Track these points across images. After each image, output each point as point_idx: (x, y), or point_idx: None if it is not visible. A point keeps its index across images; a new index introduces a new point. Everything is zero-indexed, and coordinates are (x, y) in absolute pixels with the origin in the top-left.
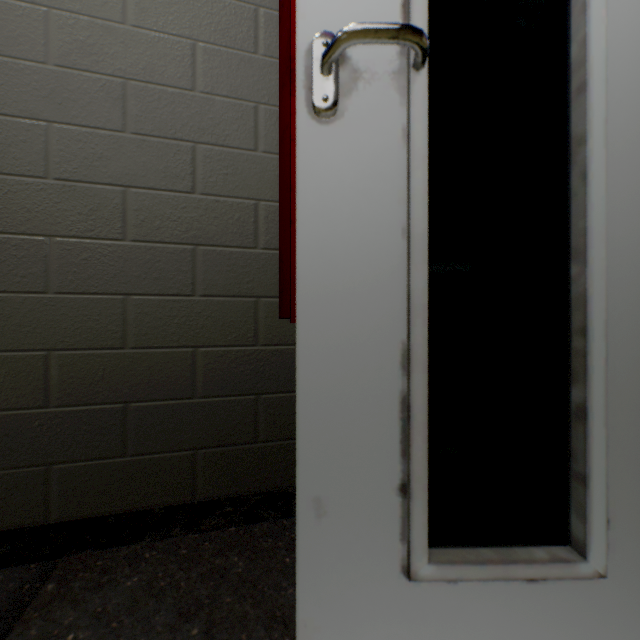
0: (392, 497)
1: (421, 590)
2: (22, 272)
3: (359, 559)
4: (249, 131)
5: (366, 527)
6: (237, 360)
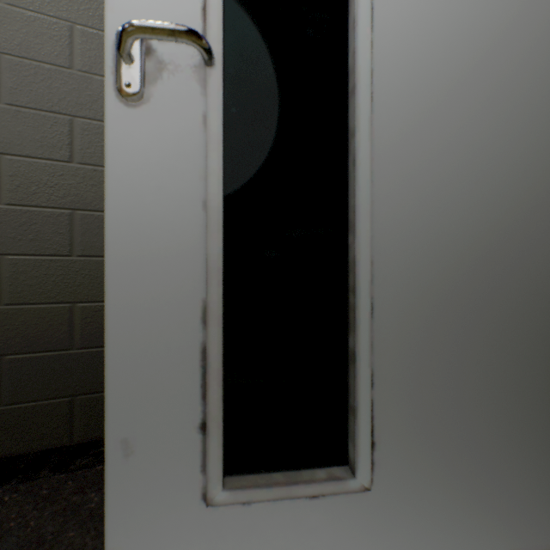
0: (194, 435)
1: (220, 513)
2: None
3: (164, 491)
4: None
5: (170, 462)
6: None
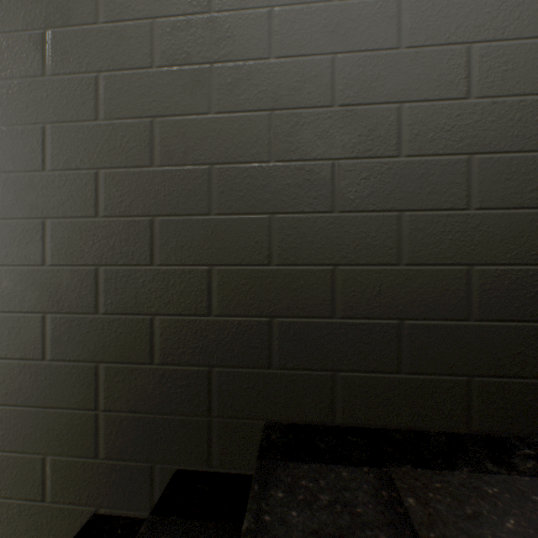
0: None
1: None
2: (313, 194)
3: None
4: (531, 16)
5: None
6: (517, 281)
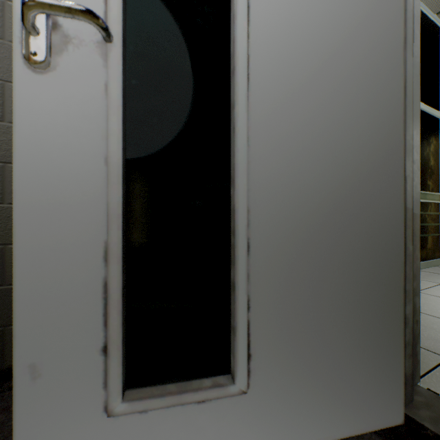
0: (97, 357)
1: (120, 422)
2: None
3: (69, 407)
4: None
5: (75, 382)
6: None
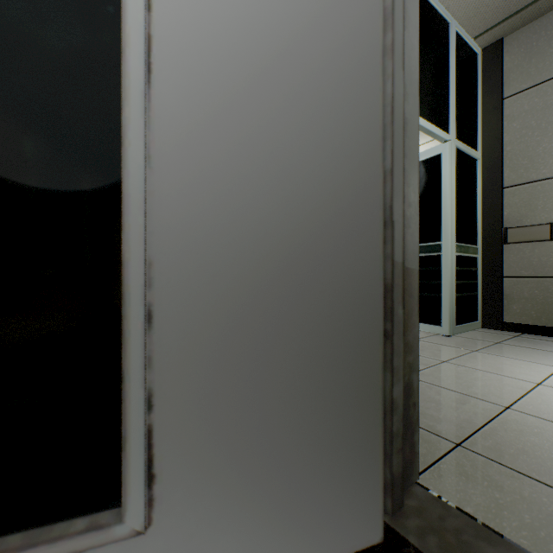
0: None
1: None
2: None
3: None
4: None
5: None
6: None
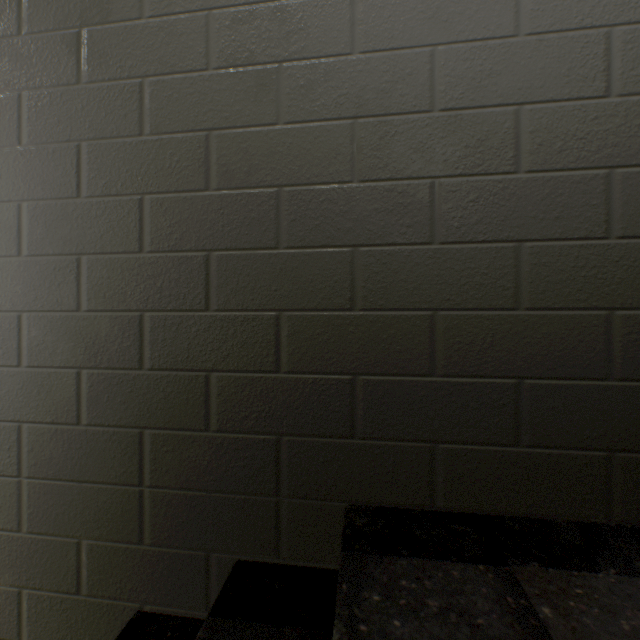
0: None
1: None
2: (407, 222)
3: None
4: None
5: None
6: None
